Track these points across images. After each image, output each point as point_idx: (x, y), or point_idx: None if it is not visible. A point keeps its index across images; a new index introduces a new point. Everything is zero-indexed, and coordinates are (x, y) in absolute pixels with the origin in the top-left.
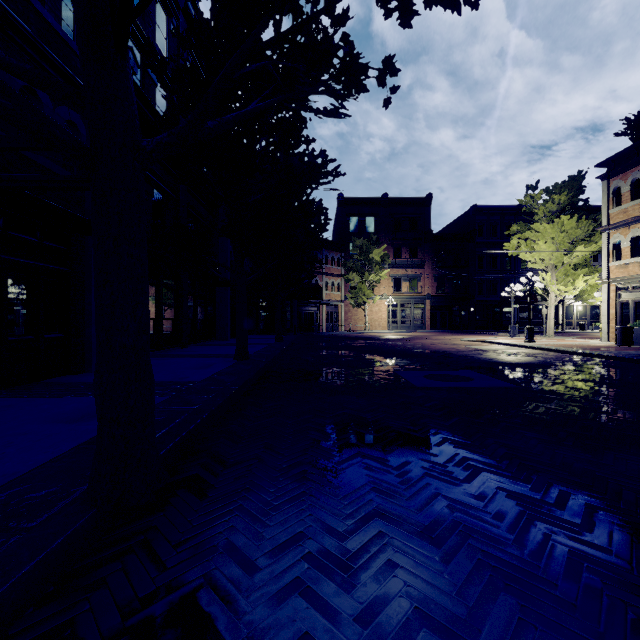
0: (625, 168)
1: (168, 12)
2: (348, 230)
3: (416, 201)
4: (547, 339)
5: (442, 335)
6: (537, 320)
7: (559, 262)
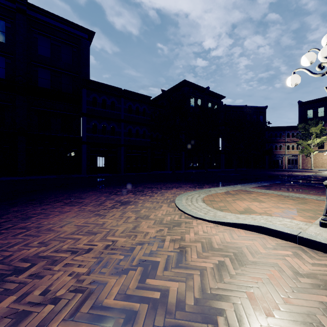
0: None
1: (201, 99)
2: (305, 117)
3: None
4: None
5: None
6: None
7: None
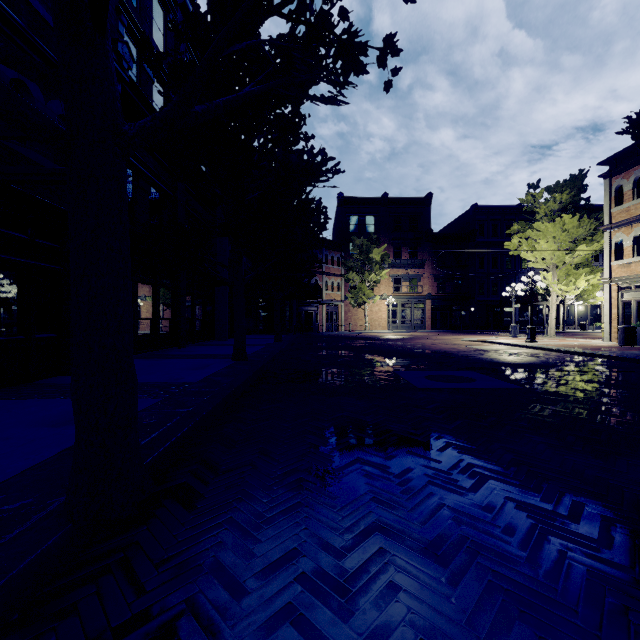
0: (627, 166)
1: (165, 8)
2: (348, 230)
3: (416, 200)
4: (548, 339)
5: (442, 335)
6: (538, 320)
7: (560, 261)
